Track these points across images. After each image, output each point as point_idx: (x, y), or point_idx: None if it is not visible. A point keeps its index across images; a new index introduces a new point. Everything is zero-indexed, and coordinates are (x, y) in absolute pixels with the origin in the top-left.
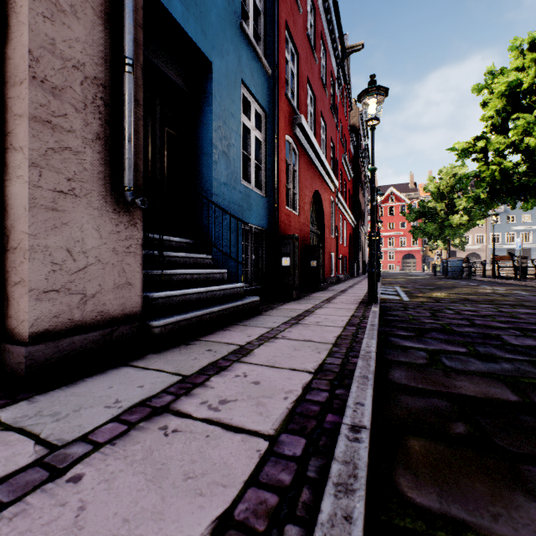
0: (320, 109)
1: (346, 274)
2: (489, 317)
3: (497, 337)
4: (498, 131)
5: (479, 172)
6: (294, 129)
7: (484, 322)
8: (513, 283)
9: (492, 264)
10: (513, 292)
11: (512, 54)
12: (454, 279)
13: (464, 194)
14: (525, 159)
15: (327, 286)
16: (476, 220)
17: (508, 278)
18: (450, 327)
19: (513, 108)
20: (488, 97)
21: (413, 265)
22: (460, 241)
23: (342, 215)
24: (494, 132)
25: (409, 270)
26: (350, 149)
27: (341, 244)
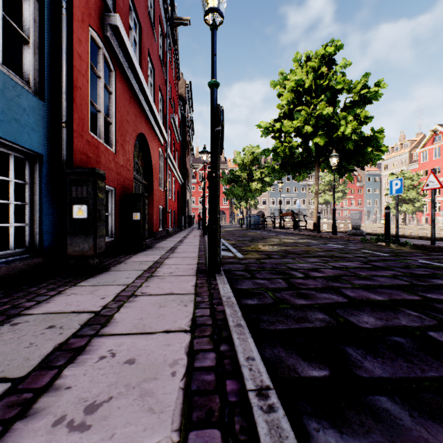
0: (147, 45)
1: (175, 227)
2: (345, 281)
3: (432, 340)
4: (287, 119)
5: (275, 148)
6: (106, 30)
7: (354, 292)
8: (295, 232)
9: (280, 218)
10: (307, 241)
11: (295, 64)
12: (256, 230)
13: (258, 168)
14: (303, 142)
15: (154, 241)
16: (266, 187)
17: (288, 229)
18: (345, 319)
19: (298, 102)
20: (282, 91)
21: (224, 219)
22: (254, 202)
23: (171, 172)
24: (285, 119)
25: (222, 223)
26: (178, 114)
27: (170, 198)
